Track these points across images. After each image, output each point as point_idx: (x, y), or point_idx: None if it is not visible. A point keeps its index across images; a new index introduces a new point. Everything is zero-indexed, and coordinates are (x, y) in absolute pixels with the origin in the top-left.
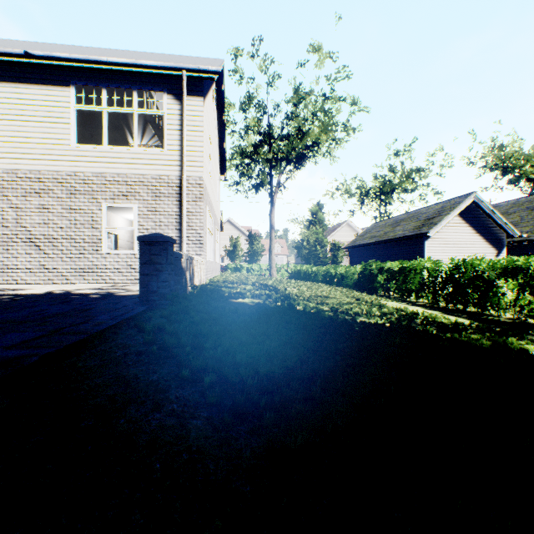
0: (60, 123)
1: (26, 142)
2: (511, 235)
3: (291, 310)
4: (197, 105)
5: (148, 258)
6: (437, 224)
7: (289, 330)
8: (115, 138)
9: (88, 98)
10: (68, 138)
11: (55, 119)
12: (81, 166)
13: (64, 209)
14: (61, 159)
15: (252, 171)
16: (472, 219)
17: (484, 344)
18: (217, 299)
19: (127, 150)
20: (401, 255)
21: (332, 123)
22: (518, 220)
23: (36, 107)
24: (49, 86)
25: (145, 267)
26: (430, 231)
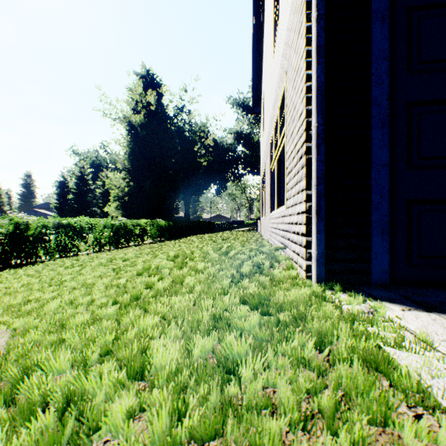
0: None
1: None
2: None
3: None
4: None
5: None
6: None
7: None
8: None
9: None
10: None
11: None
12: None
13: None
14: None
15: None
16: None
17: None
18: None
19: None
20: None
21: None
22: None
23: None
24: None
25: None
26: None
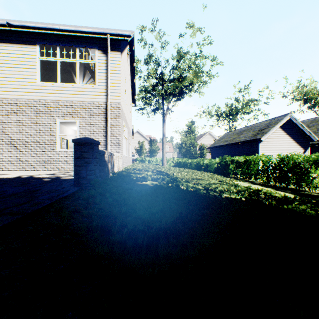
0: (30, 69)
1: (8, 80)
2: (313, 140)
3: (178, 190)
4: (116, 57)
5: (79, 154)
6: (267, 133)
7: (178, 206)
8: (66, 80)
9: (49, 53)
10: (34, 78)
11: (26, 66)
12: (43, 96)
13: (32, 123)
14: (30, 91)
15: (151, 101)
16: (288, 129)
17: (310, 213)
18: (128, 182)
19: (72, 86)
20: (244, 152)
21: (200, 71)
22: (315, 131)
23: (14, 58)
24: (23, 45)
25: (78, 160)
26: (263, 137)
